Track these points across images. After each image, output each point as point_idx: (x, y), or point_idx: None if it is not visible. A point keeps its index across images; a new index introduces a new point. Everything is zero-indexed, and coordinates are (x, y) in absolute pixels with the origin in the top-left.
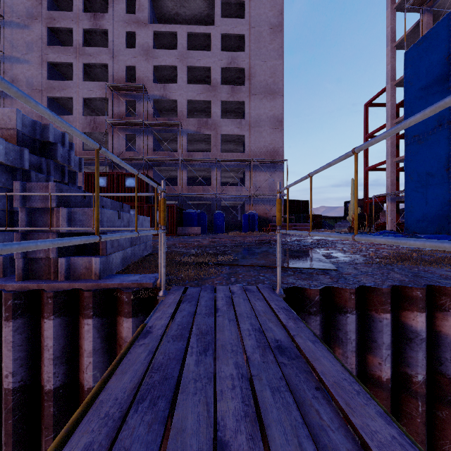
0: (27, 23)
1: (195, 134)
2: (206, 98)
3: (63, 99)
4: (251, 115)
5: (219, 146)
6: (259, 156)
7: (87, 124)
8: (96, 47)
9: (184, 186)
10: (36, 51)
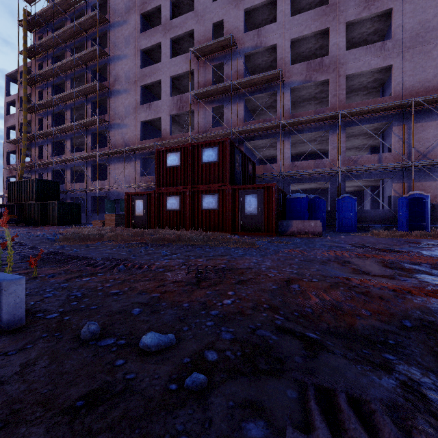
0: (125, 18)
1: (302, 85)
2: (319, 27)
3: (154, 86)
4: (406, 28)
5: (342, 95)
6: (424, 94)
7: (173, 105)
8: (182, 15)
9: (285, 163)
10: (132, 42)
